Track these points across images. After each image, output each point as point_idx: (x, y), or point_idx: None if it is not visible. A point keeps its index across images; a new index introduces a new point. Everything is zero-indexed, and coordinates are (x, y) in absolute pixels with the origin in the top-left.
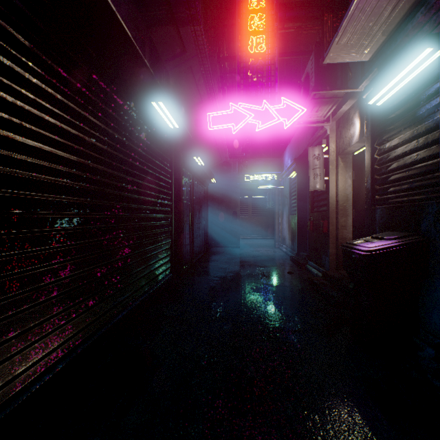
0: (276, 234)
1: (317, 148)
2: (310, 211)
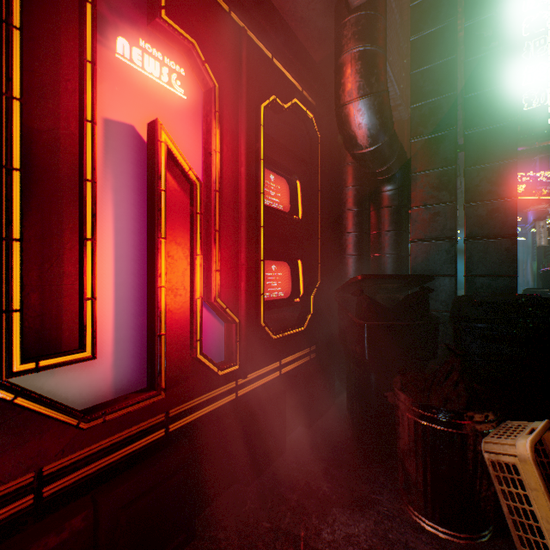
0: (520, 279)
1: (541, 222)
2: (542, 258)
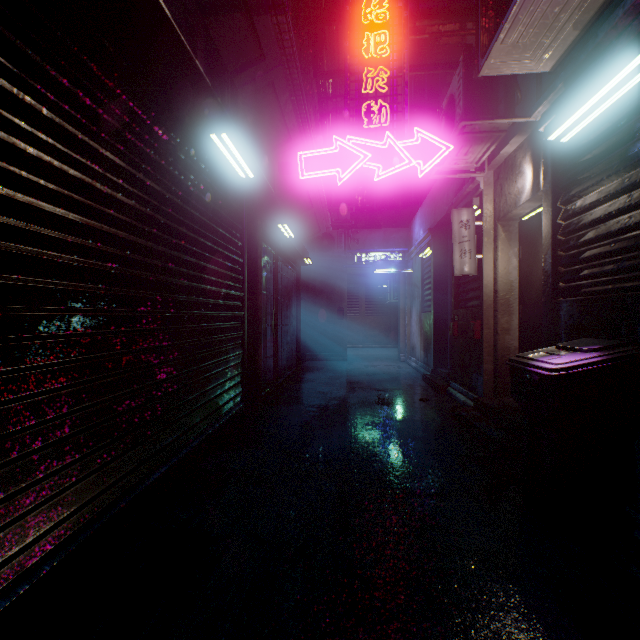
0: (401, 340)
1: (465, 210)
2: (453, 307)
